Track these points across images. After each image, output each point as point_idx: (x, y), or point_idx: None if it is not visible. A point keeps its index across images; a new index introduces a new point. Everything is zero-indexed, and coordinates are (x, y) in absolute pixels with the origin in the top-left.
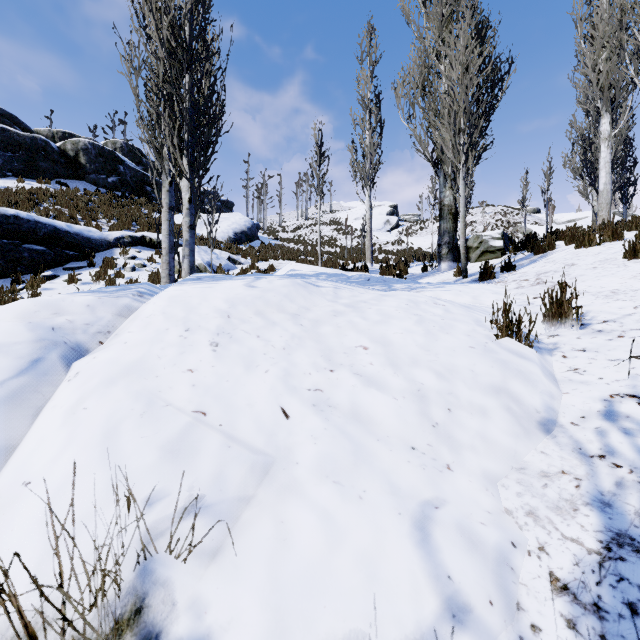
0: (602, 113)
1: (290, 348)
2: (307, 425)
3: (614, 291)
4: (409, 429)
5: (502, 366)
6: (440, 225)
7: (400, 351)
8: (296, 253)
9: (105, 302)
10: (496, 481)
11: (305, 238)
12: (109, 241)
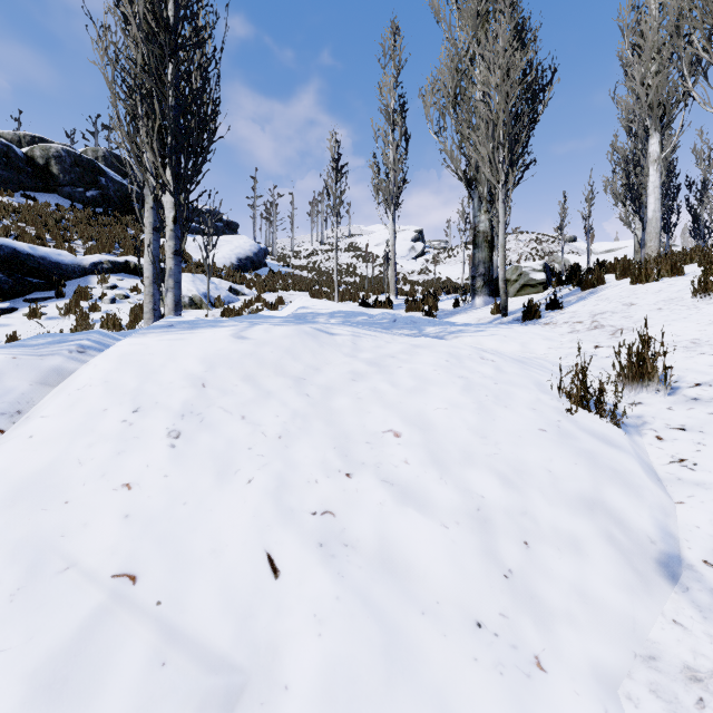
0: (651, 132)
1: (289, 436)
2: (308, 590)
3: (694, 341)
4: (469, 584)
5: (589, 462)
6: (474, 254)
7: (446, 439)
8: (310, 283)
9: (21, 364)
10: (615, 686)
11: (320, 265)
12: (84, 267)
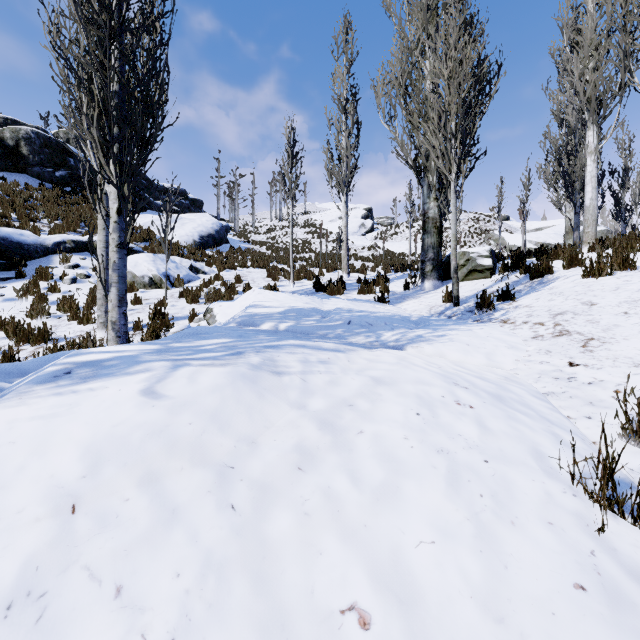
0: (589, 125)
1: (188, 635)
2: None
3: None
4: None
5: None
6: (424, 239)
7: (442, 630)
8: (267, 259)
9: None
10: None
11: (278, 241)
12: (46, 246)
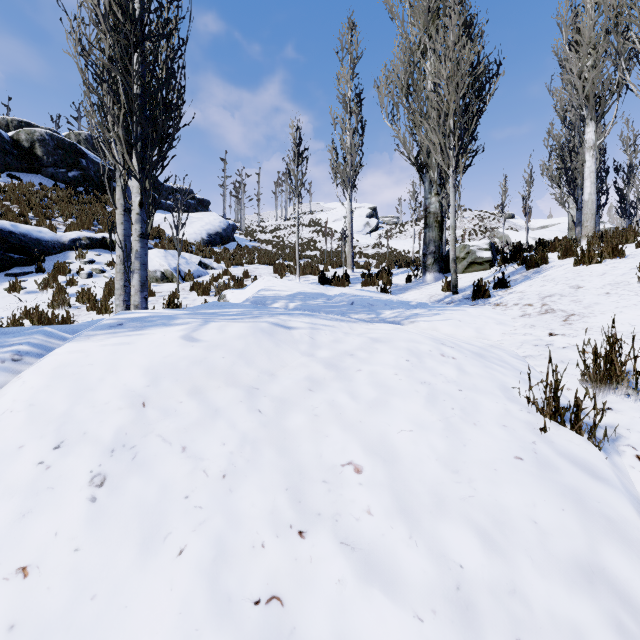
0: (587, 121)
1: (234, 473)
2: None
3: None
4: None
5: (578, 507)
6: (425, 233)
7: (413, 475)
8: (274, 257)
9: None
10: None
11: (284, 239)
12: (63, 243)
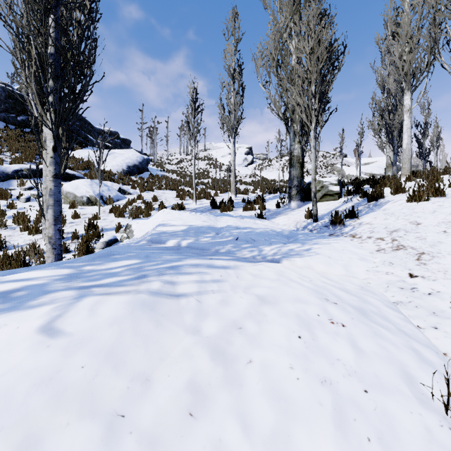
0: (405, 91)
1: None
2: None
3: None
4: None
5: None
6: (290, 171)
7: None
8: (177, 183)
9: None
10: None
11: (185, 169)
12: (7, 173)
